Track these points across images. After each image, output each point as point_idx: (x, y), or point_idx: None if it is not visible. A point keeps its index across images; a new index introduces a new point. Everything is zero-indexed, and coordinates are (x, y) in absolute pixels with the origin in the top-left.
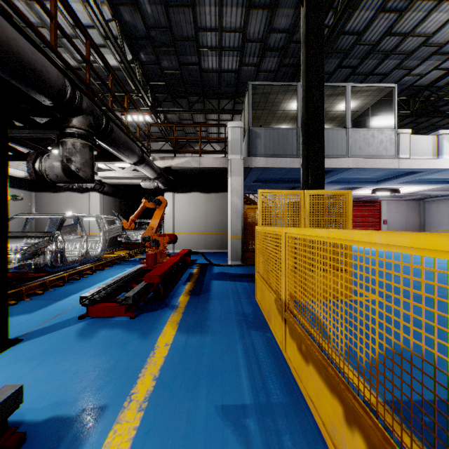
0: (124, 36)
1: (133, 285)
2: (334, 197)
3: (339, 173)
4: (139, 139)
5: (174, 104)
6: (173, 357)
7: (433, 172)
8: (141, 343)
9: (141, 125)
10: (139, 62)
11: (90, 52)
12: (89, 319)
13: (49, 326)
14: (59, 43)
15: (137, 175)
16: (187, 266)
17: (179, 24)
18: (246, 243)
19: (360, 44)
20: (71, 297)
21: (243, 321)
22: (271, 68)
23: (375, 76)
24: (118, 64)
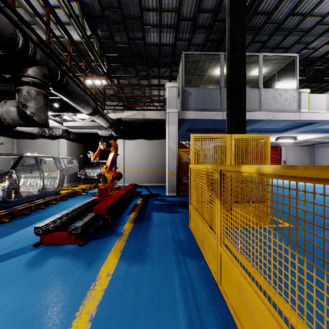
0: (84, 15)
1: (86, 214)
2: (255, 140)
3: (252, 124)
4: (95, 96)
5: (125, 72)
6: (113, 290)
7: (326, 123)
8: (84, 273)
9: (100, 88)
10: (96, 37)
11: (49, 17)
12: (42, 247)
13: (4, 254)
14: (33, 21)
15: (94, 124)
16: (134, 196)
17: (128, 6)
18: (180, 178)
19: (270, 23)
20: (33, 224)
21: (179, 249)
22: (199, 42)
23: (280, 50)
24: (80, 39)
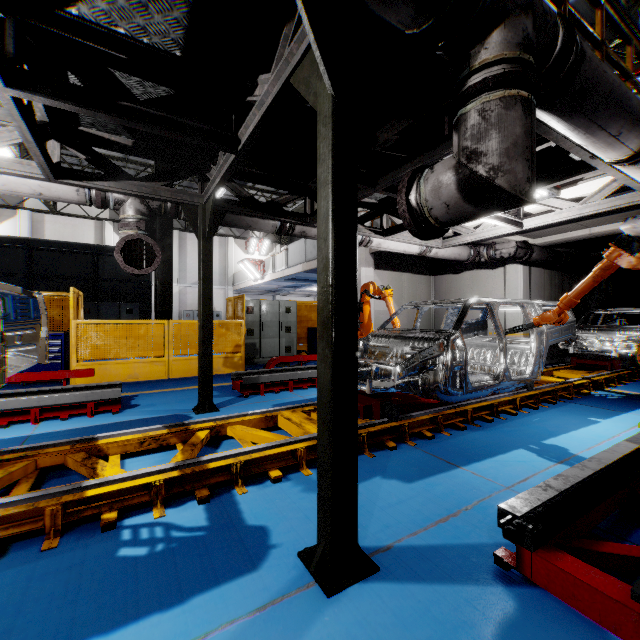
0: None
1: None
2: None
3: None
4: None
5: None
6: None
7: None
8: None
9: None
10: None
11: None
12: (523, 582)
13: (430, 548)
14: None
15: (618, 203)
16: None
17: None
18: None
19: None
20: (476, 465)
21: None
22: None
23: None
24: None
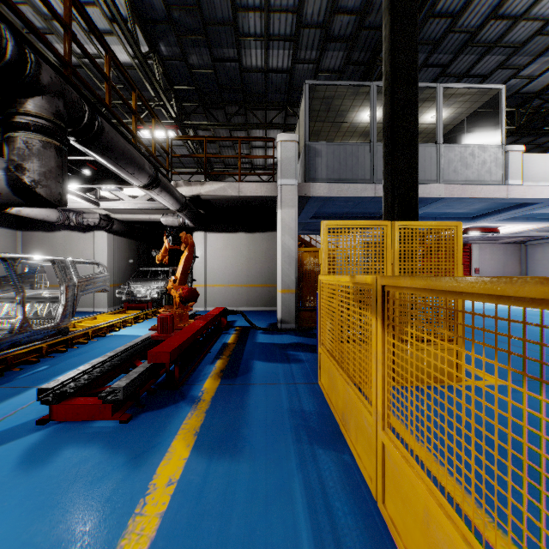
0: (136, 18)
1: (137, 363)
2: (436, 232)
3: (425, 205)
4: (154, 156)
5: (207, 118)
6: (177, 514)
7: None
8: (126, 478)
9: (165, 145)
10: (158, 56)
11: (70, 14)
12: (53, 425)
13: None
14: (49, 29)
15: (154, 206)
16: (222, 330)
17: (211, 1)
18: (302, 298)
19: (455, 32)
20: (41, 381)
21: (303, 428)
22: (334, 66)
23: (471, 79)
24: (130, 60)
